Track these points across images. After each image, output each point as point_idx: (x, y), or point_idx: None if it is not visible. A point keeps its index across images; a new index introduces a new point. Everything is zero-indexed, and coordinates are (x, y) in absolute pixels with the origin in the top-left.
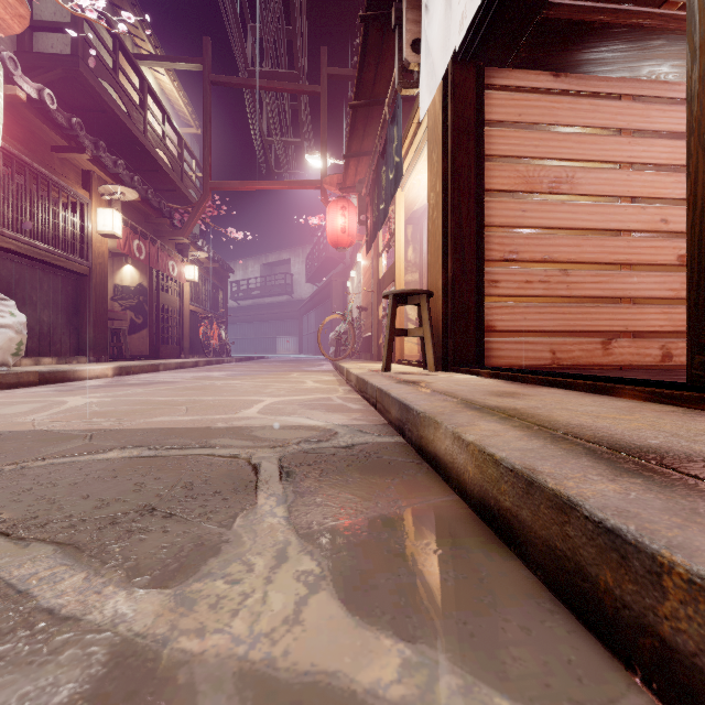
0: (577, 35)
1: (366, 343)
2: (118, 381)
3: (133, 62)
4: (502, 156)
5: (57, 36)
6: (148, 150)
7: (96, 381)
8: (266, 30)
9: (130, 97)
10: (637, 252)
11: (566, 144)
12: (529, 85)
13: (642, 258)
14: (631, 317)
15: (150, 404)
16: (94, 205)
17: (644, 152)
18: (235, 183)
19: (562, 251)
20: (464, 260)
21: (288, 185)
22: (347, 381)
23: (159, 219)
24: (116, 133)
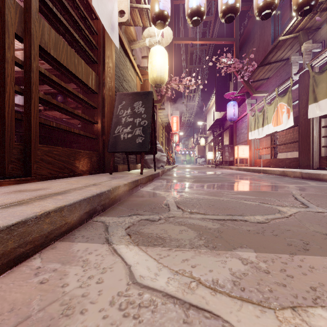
0: None
1: None
2: None
3: None
4: None
5: None
6: None
7: None
8: None
9: None
10: None
11: None
12: None
13: None
14: None
15: None
16: None
17: None
18: None
19: None
20: None
21: None
22: None
23: None
24: None
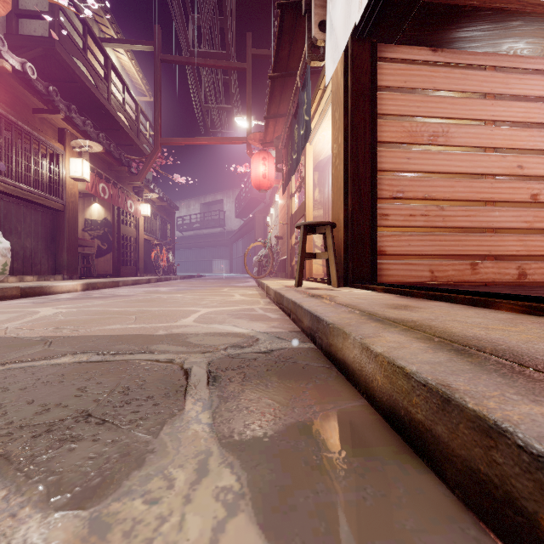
0: (452, 17)
1: (282, 264)
2: (85, 295)
3: (99, 43)
4: (391, 115)
5: (39, 23)
6: (111, 113)
7: (67, 295)
8: (203, 19)
9: (96, 71)
10: (498, 192)
11: (442, 105)
12: (412, 58)
13: (503, 196)
14: (494, 244)
15: (106, 314)
16: (67, 155)
17: (504, 112)
18: (179, 139)
19: (439, 191)
20: (361, 198)
21: (220, 141)
22: (267, 295)
23: (119, 167)
24: (85, 100)
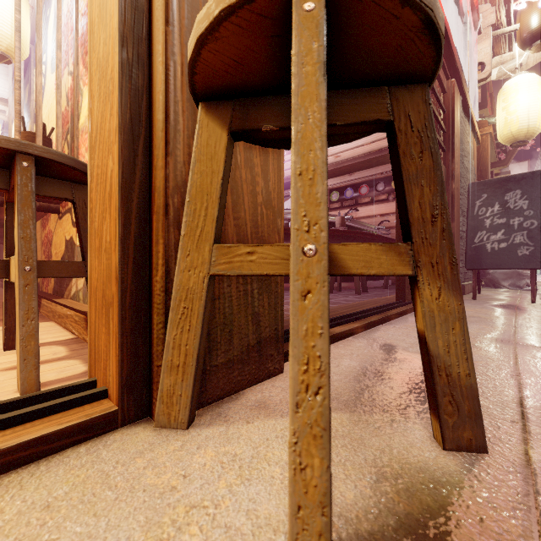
0: None
1: None
2: None
3: None
4: None
5: None
6: None
7: None
8: None
9: None
10: None
11: None
12: None
13: None
14: None
15: None
16: None
17: None
18: None
19: None
20: None
21: None
22: None
23: None
24: None
